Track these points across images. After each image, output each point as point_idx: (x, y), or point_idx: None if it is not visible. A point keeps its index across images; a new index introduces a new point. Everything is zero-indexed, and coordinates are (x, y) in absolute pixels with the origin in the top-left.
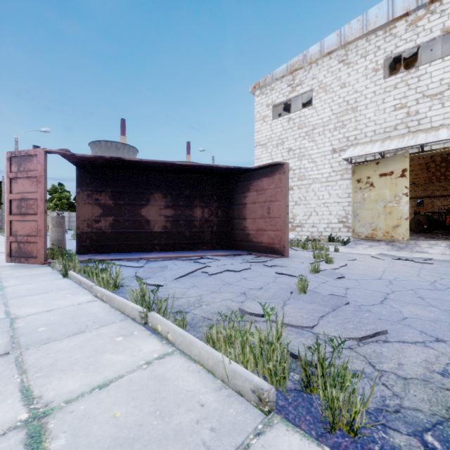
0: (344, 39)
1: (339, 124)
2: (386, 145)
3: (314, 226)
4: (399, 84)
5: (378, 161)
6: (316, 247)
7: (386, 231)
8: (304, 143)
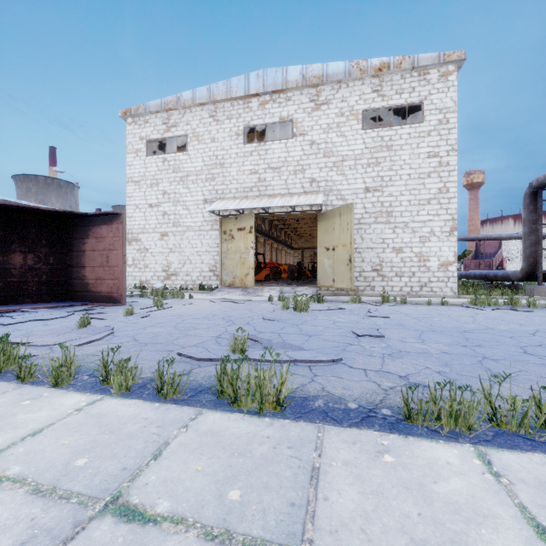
0: (213, 96)
1: (210, 176)
2: (241, 203)
3: (188, 274)
4: (254, 152)
5: (237, 217)
6: (174, 295)
7: (241, 279)
8: (179, 188)
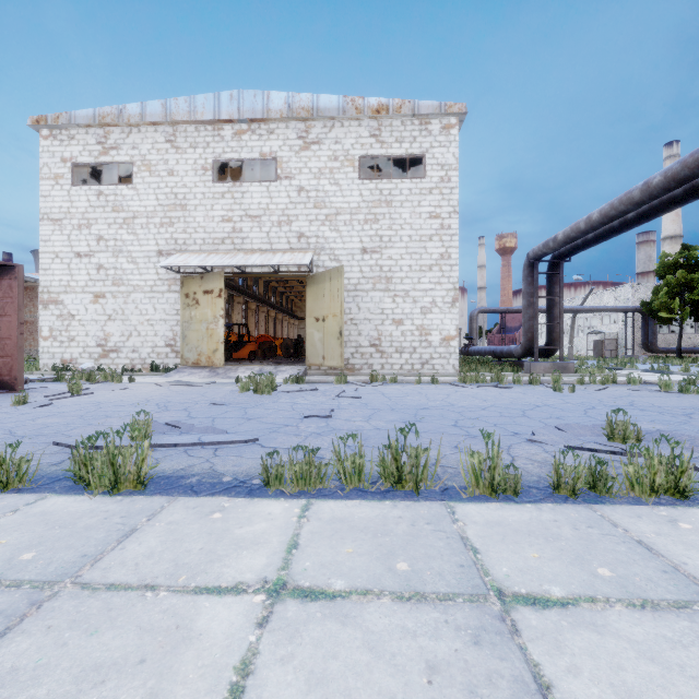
0: (171, 115)
1: (166, 220)
2: (208, 259)
3: (136, 350)
4: (227, 194)
5: (203, 276)
6: (107, 378)
7: (208, 356)
8: (121, 234)
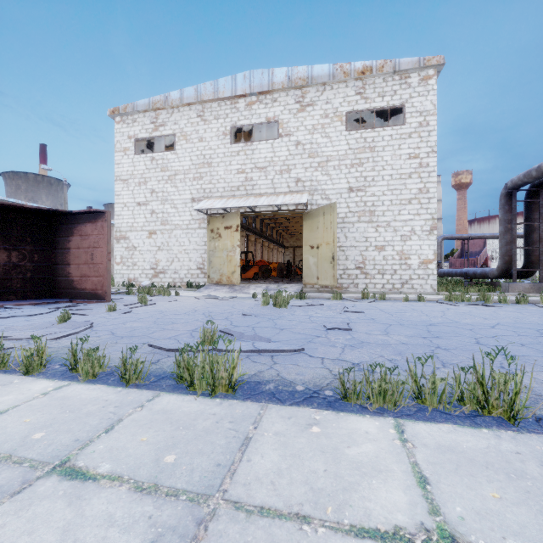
0: (201, 96)
1: (197, 175)
2: (228, 202)
3: (176, 272)
4: (241, 152)
5: (224, 215)
6: (160, 293)
7: (228, 277)
8: (167, 187)
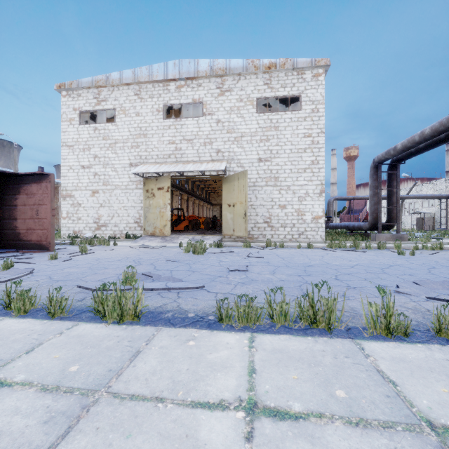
0: (137, 78)
1: (135, 144)
2: (160, 167)
3: (116, 225)
4: (172, 126)
5: (157, 178)
6: (100, 243)
7: (161, 229)
8: (108, 153)
